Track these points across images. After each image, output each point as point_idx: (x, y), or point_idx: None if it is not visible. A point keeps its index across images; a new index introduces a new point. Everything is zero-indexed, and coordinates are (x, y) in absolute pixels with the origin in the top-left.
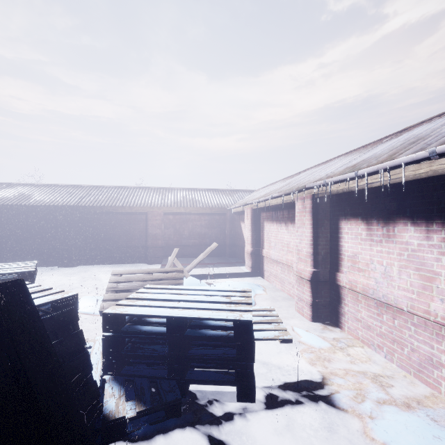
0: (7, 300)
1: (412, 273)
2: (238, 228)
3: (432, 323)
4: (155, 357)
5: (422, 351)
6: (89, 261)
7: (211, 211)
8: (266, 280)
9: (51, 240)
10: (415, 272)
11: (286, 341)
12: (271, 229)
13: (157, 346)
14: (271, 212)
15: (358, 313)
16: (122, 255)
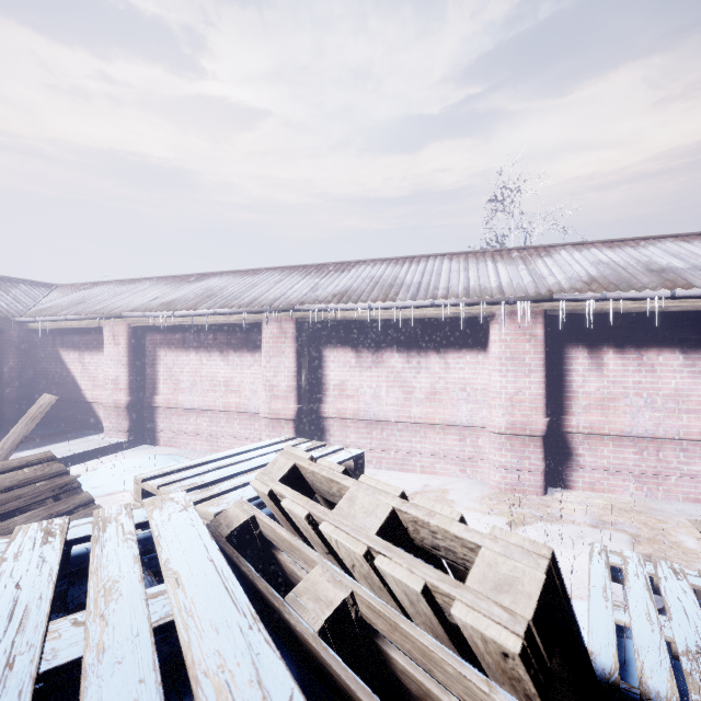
0: None
1: (398, 390)
2: (49, 362)
3: (412, 424)
4: None
5: (405, 448)
6: None
7: None
8: (166, 446)
9: None
10: (400, 389)
11: None
12: (182, 362)
13: None
14: (182, 334)
15: (347, 439)
16: None
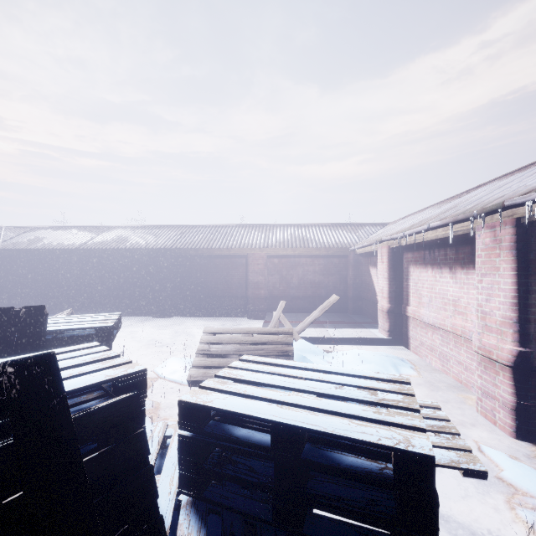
0: (23, 389)
1: None
2: (366, 275)
3: None
4: (253, 484)
5: None
6: (184, 312)
7: (327, 252)
8: (413, 352)
9: (146, 287)
10: None
11: (475, 474)
12: (422, 277)
13: (256, 462)
14: (422, 251)
15: None
16: (219, 306)
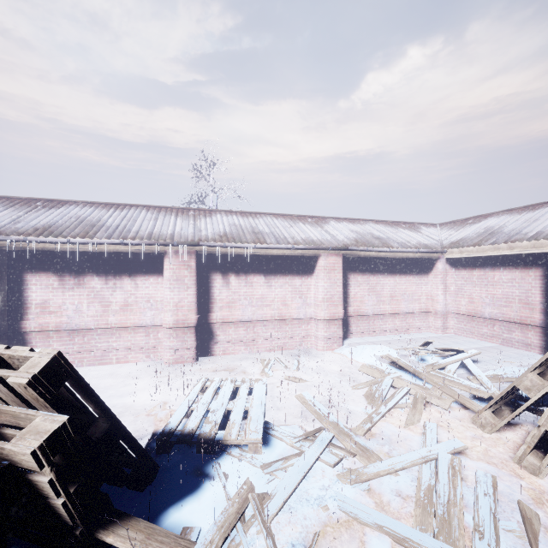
0: None
1: (97, 305)
2: None
3: (109, 329)
4: None
5: (104, 347)
6: None
7: None
8: None
9: None
10: (99, 304)
11: None
12: None
13: None
14: None
15: (50, 347)
16: None
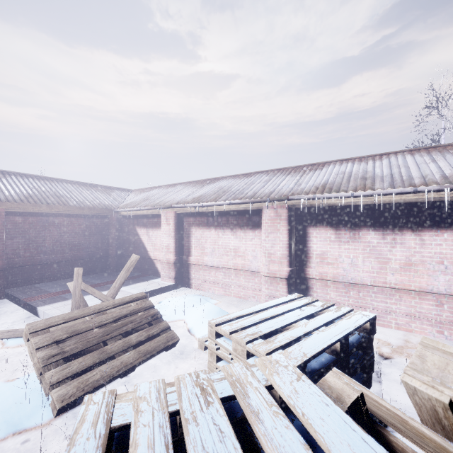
0: None
1: (373, 261)
2: (131, 234)
3: (387, 289)
4: None
5: (380, 307)
6: None
7: (91, 212)
8: (196, 289)
9: None
10: (375, 259)
11: None
12: (206, 235)
13: None
14: (206, 217)
15: (327, 295)
16: None
